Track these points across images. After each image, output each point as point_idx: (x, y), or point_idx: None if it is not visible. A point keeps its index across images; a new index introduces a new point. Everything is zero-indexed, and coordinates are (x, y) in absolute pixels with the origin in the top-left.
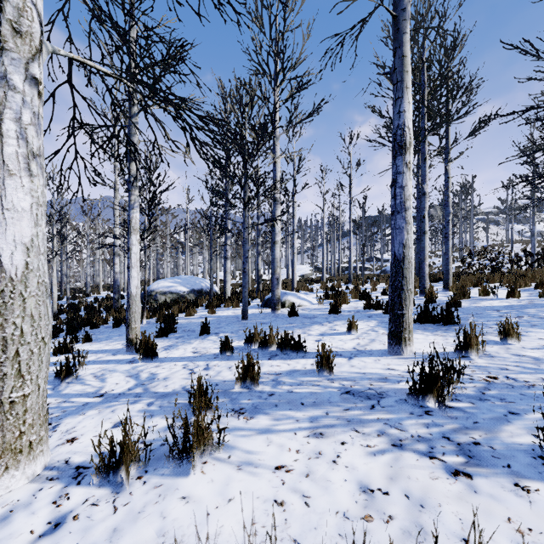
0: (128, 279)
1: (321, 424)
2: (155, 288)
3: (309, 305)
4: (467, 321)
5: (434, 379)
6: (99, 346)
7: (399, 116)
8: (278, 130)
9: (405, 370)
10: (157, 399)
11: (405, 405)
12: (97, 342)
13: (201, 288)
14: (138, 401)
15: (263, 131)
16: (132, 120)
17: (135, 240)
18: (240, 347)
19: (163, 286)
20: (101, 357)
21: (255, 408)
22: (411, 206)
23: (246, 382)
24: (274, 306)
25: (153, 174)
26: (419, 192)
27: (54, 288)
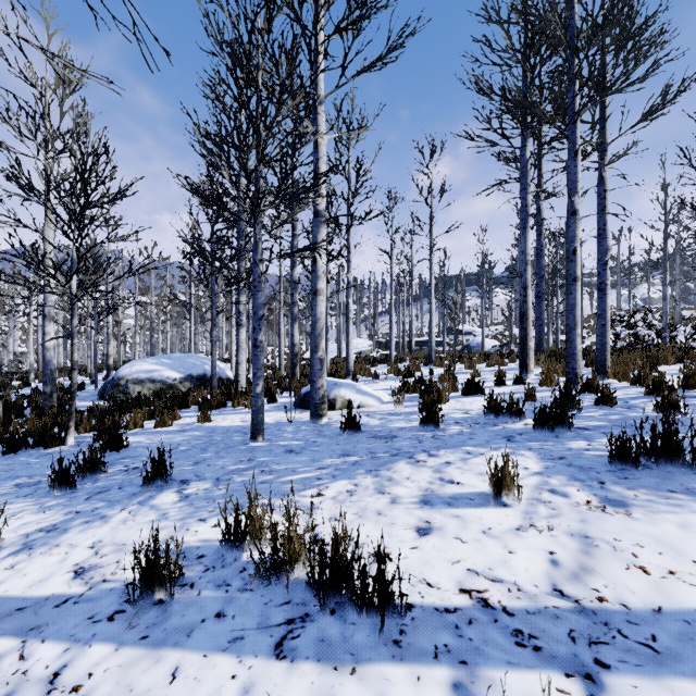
0: None
1: None
2: (127, 374)
3: (378, 405)
4: None
5: None
6: None
7: None
8: (322, 86)
9: None
10: None
11: None
12: None
13: (204, 373)
14: None
15: (291, 60)
16: None
17: None
18: (213, 550)
19: (140, 371)
20: None
21: None
22: None
23: None
24: (316, 410)
25: (86, 162)
26: (540, 225)
27: None
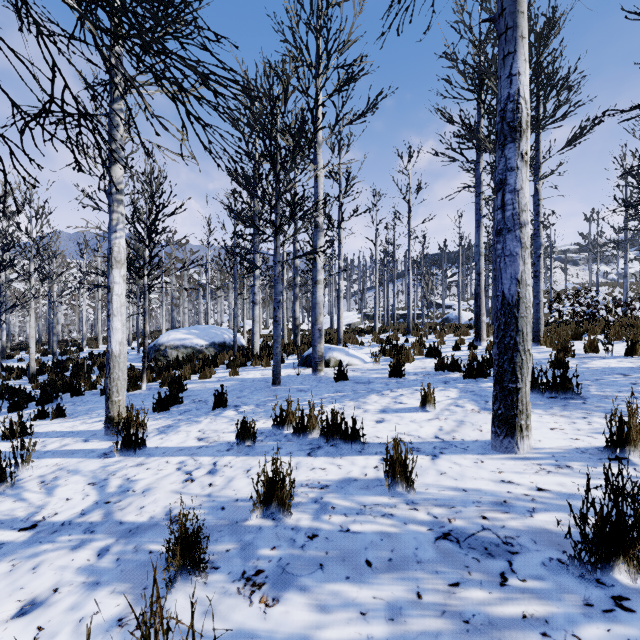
0: (108, 331)
1: (412, 629)
2: (165, 341)
3: (361, 364)
4: (588, 392)
5: (621, 528)
6: (72, 424)
7: (511, 81)
8: (320, 134)
9: (533, 484)
10: (118, 541)
11: (567, 578)
12: (71, 418)
13: (224, 341)
14: (86, 543)
15: (301, 130)
16: (113, 105)
17: (118, 277)
18: (267, 430)
19: (175, 339)
20: (67, 444)
21: (283, 572)
22: (528, 222)
23: (270, 506)
24: (316, 366)
25: (155, 192)
26: None
27: (32, 341)
